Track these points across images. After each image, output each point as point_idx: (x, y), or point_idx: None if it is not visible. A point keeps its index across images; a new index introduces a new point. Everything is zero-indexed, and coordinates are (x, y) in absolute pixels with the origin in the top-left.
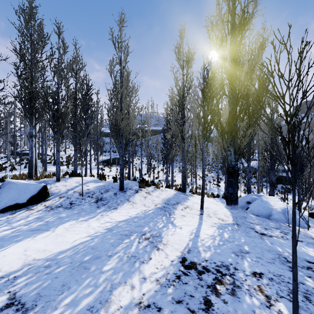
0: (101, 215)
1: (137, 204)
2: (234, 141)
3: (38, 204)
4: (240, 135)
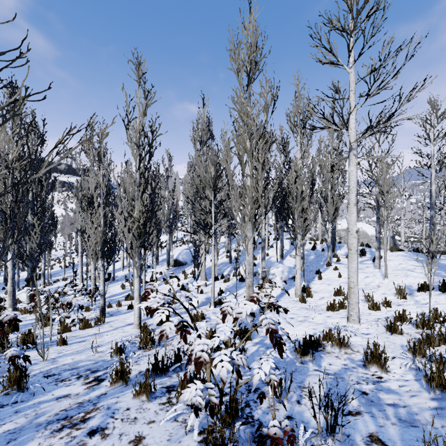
0: None
1: None
2: None
3: None
4: None
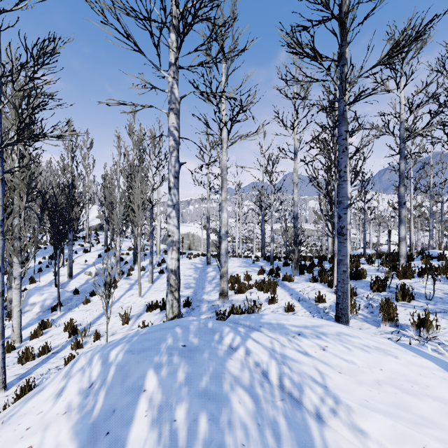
0: None
1: None
2: None
3: None
4: None
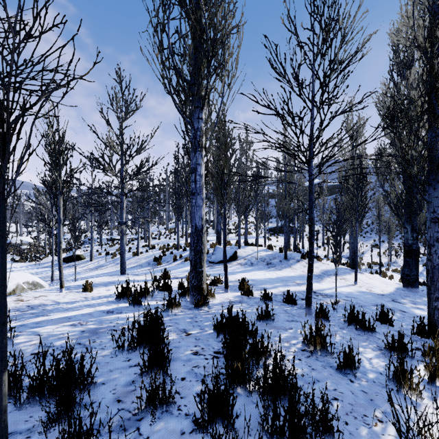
0: (271, 271)
1: (296, 270)
2: (411, 217)
3: (233, 262)
4: None
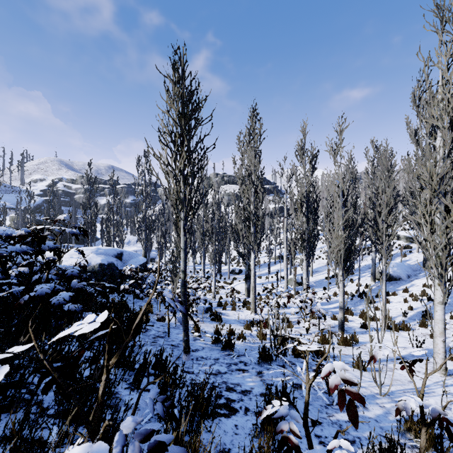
0: None
1: None
2: None
3: None
4: None
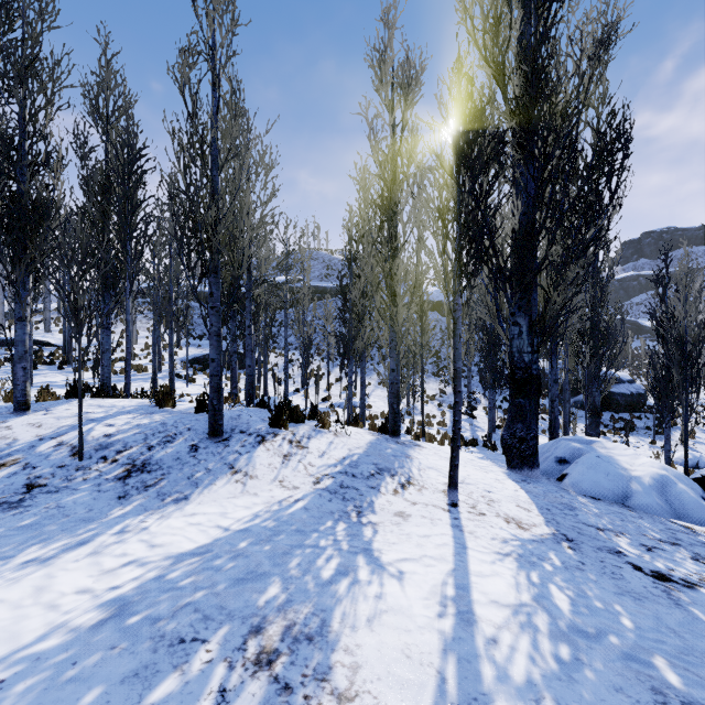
0: (119, 529)
1: (258, 479)
2: (530, 297)
3: None
4: (544, 284)
